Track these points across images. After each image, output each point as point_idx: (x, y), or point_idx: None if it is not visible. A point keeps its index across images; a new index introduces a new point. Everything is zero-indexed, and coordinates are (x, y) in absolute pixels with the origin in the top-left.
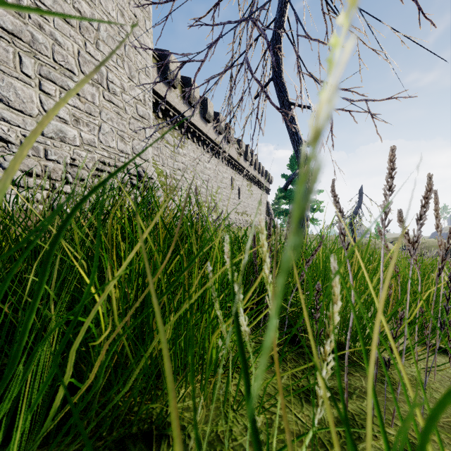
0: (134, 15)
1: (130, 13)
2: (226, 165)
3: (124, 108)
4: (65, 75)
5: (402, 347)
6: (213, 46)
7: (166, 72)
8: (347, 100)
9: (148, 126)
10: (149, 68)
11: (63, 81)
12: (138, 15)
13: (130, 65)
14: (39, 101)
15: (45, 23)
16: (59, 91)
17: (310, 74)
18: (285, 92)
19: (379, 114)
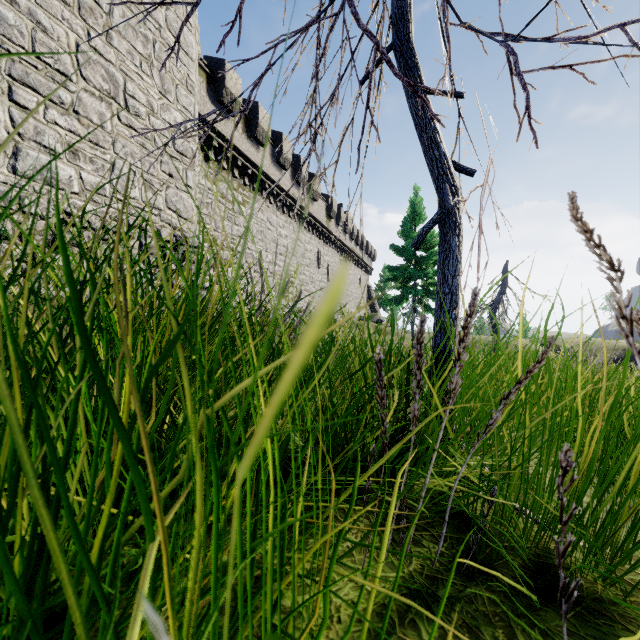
0: None
1: None
2: (310, 233)
3: (153, 138)
4: (55, 79)
5: None
6: None
7: (221, 91)
8: (567, 40)
9: (191, 168)
10: (193, 79)
11: (51, 89)
12: None
13: (163, 74)
14: (9, 118)
15: None
16: (44, 104)
17: (468, 25)
18: (417, 70)
19: None
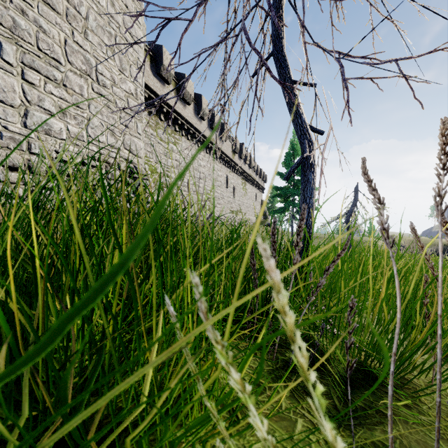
0: (126, 6)
1: (121, 3)
2: (221, 163)
3: (114, 101)
4: (51, 64)
5: (427, 364)
6: (203, 4)
7: (160, 67)
8: (369, 64)
9: (140, 121)
10: (141, 61)
11: (49, 71)
12: (129, 5)
13: (121, 58)
14: (22, 90)
15: (28, 8)
16: (44, 81)
17: (317, 44)
18: (287, 69)
19: (414, 76)
